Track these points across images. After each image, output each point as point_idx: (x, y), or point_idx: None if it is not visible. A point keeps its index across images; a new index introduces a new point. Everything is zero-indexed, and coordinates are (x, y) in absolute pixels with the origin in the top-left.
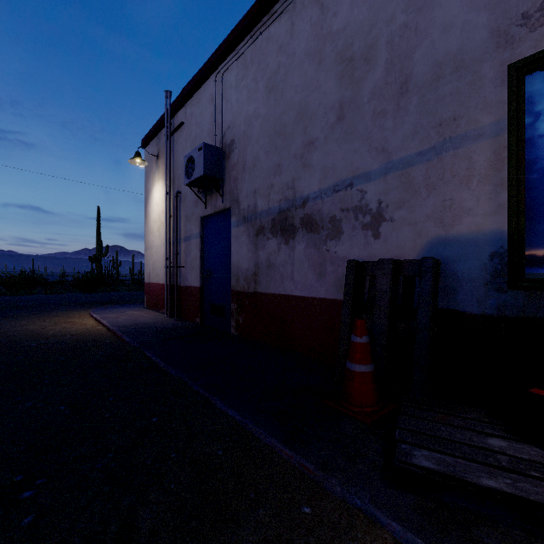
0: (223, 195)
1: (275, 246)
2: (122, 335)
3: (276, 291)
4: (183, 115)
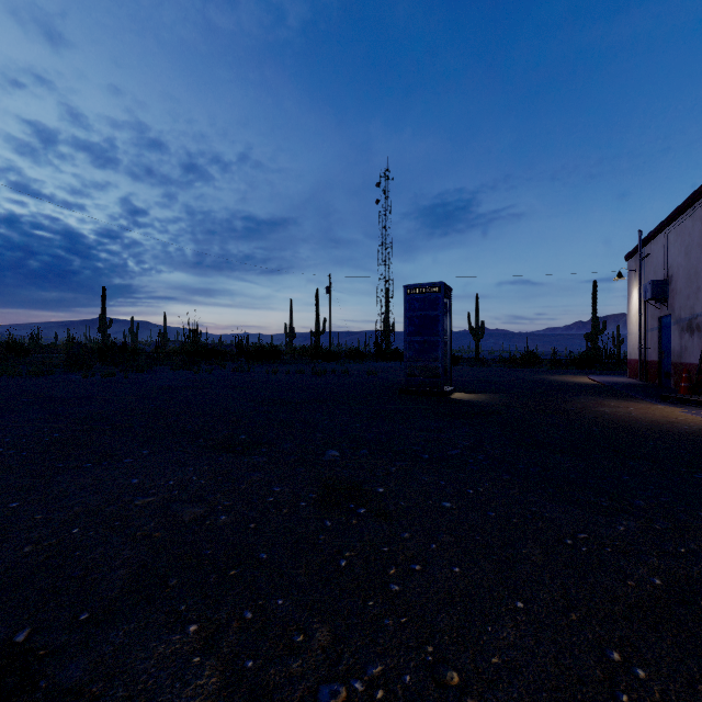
0: (667, 306)
1: (687, 338)
2: (604, 383)
3: (687, 362)
4: (649, 248)
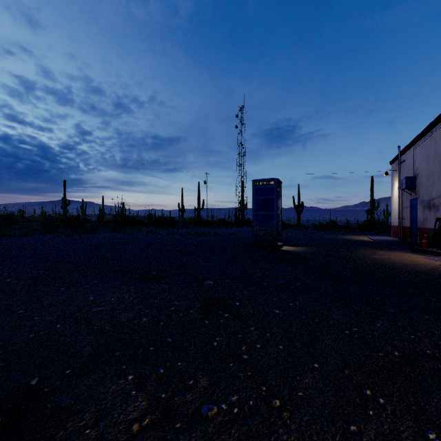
0: (415, 192)
1: (427, 212)
2: (377, 240)
3: (427, 227)
4: (404, 157)
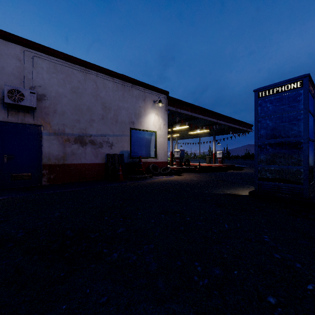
0: (34, 117)
1: (77, 147)
2: None
3: (77, 162)
4: None
